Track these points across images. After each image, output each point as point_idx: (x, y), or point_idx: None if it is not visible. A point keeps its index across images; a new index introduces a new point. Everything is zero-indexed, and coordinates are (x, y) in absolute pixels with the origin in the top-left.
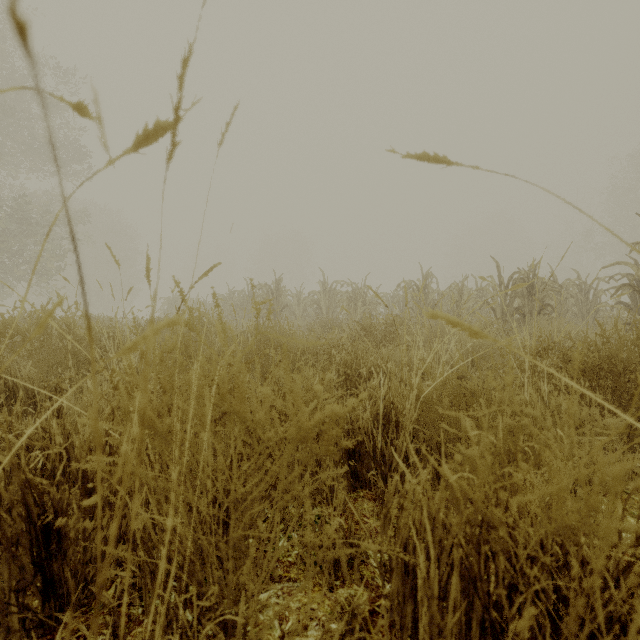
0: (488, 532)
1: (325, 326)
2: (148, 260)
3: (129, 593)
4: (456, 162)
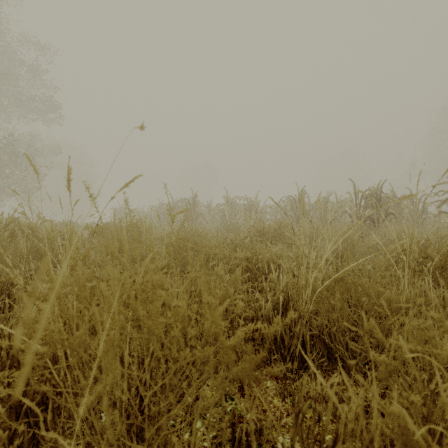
0: None
1: (228, 229)
2: (68, 169)
3: None
4: None
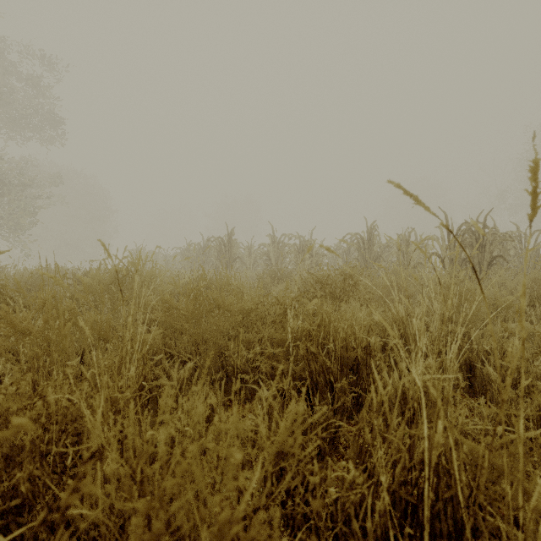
0: None
1: (274, 277)
2: None
3: None
4: None
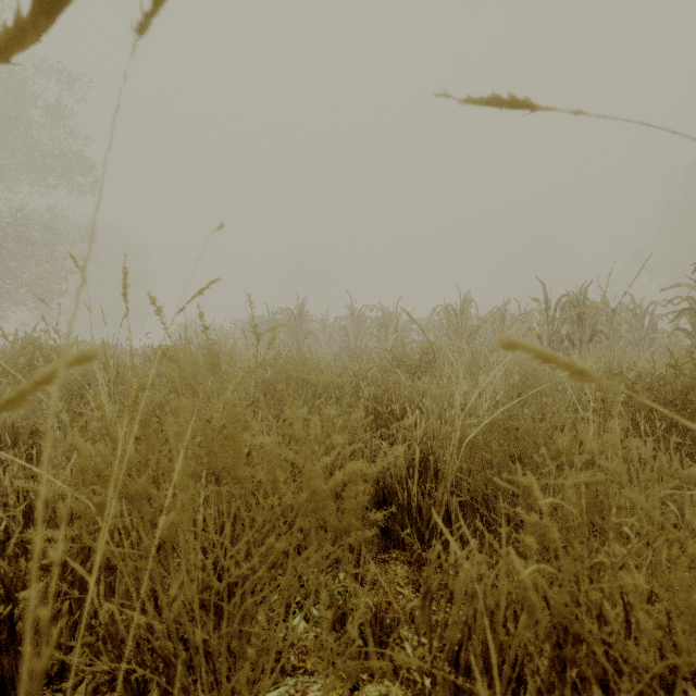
0: (575, 649)
1: (353, 355)
2: (124, 273)
3: (101, 694)
4: (545, 105)
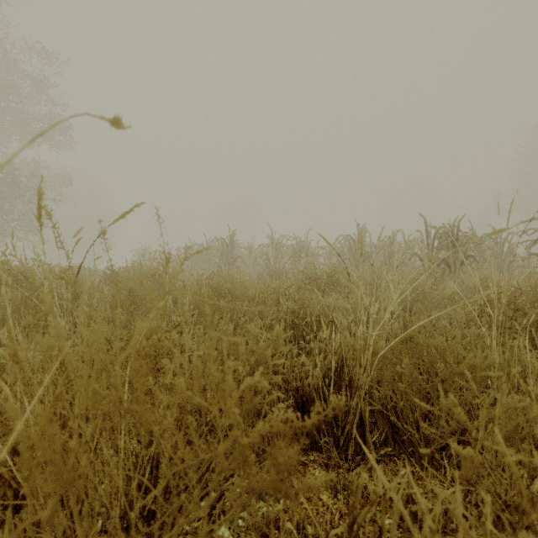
0: None
1: (273, 275)
2: (38, 193)
3: None
4: None
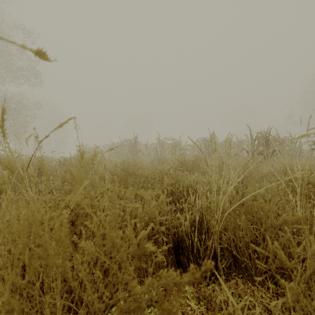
0: None
1: (159, 161)
2: (1, 110)
3: None
4: None
